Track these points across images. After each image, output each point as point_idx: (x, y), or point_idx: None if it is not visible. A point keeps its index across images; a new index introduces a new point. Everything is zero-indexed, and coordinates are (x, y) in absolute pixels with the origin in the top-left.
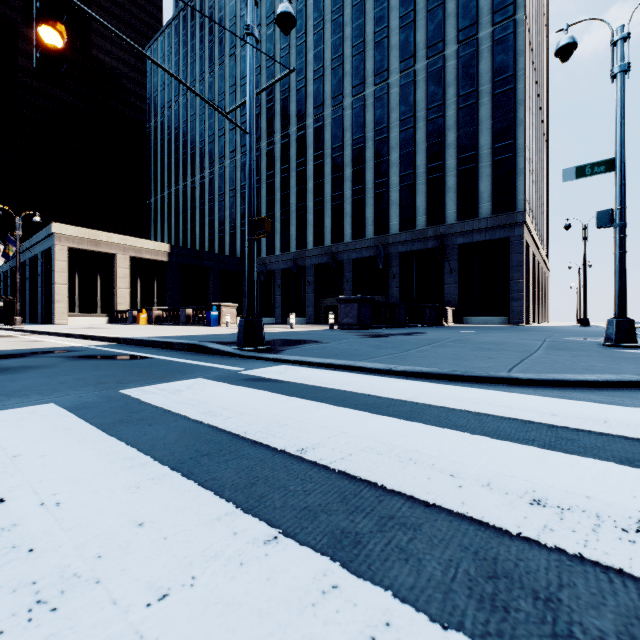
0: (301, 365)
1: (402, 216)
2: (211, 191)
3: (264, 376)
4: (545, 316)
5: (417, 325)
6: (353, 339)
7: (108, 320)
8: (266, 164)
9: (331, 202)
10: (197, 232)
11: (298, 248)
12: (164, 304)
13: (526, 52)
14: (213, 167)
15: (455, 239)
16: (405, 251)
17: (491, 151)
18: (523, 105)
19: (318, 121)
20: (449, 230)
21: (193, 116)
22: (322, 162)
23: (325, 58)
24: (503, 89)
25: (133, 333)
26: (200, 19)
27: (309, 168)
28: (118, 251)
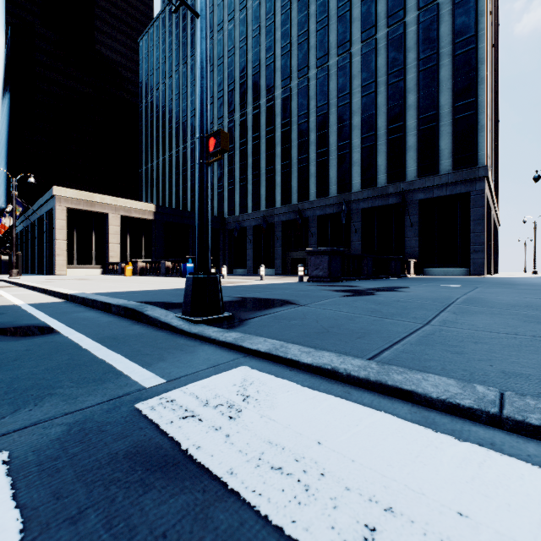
0: (275, 365)
1: (364, 175)
2: (192, 159)
3: (181, 439)
4: (496, 267)
5: (383, 277)
6: (336, 298)
7: (102, 271)
8: (239, 133)
9: (297, 164)
10: (180, 195)
11: (267, 207)
12: (150, 257)
13: (487, 12)
14: (194, 138)
15: (415, 195)
16: (366, 207)
17: (452, 110)
18: (485, 63)
19: (285, 92)
20: (409, 186)
21: (177, 95)
22: (289, 129)
23: (292, 35)
24: (464, 49)
25: (97, 286)
26: (183, 11)
27: (277, 135)
28: (110, 211)
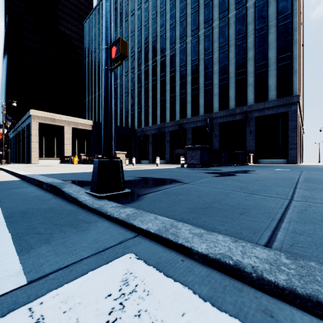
0: (164, 250)
1: (220, 102)
2: (115, 93)
3: None
4: (302, 159)
5: (234, 164)
6: (210, 178)
7: (60, 161)
8: (144, 77)
9: (179, 96)
10: None
11: (161, 122)
12: (90, 153)
13: None
14: (116, 81)
15: (253, 114)
16: (222, 122)
17: (276, 60)
18: (297, 31)
19: (172, 52)
20: (249, 108)
21: None
22: (174, 74)
23: (176, 16)
24: (284, 22)
25: (48, 170)
26: None
27: (167, 78)
28: (65, 124)
